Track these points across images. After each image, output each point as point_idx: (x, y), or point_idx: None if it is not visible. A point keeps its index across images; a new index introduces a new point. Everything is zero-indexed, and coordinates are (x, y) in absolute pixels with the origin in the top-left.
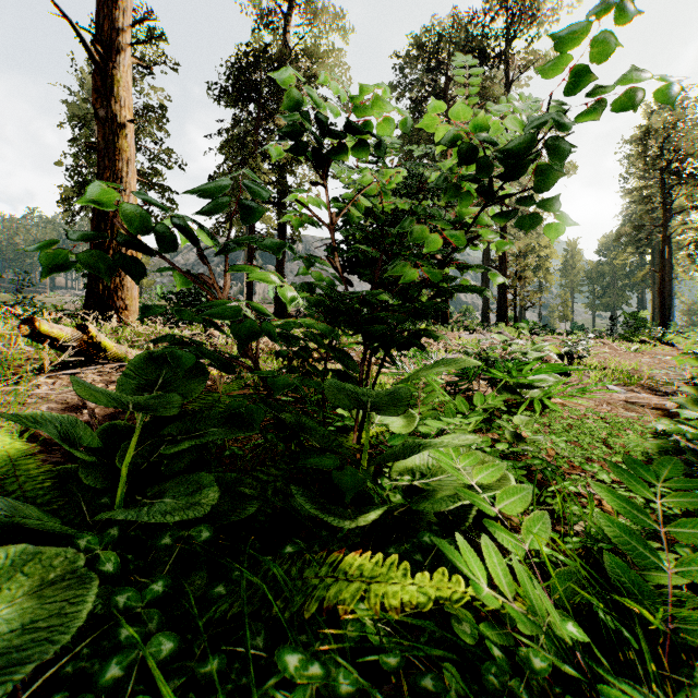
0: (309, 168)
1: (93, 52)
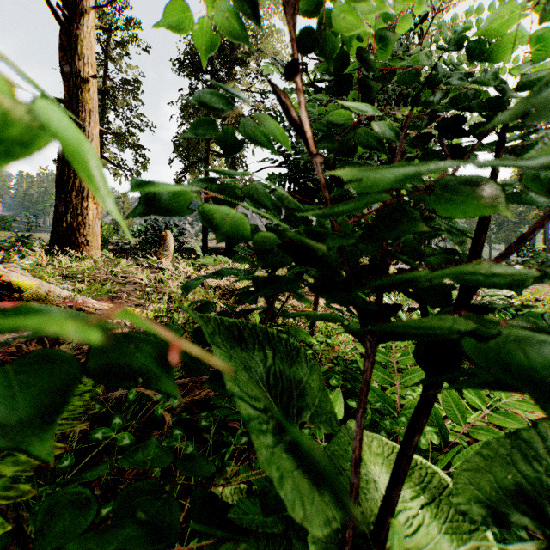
0: None
1: (58, 14)
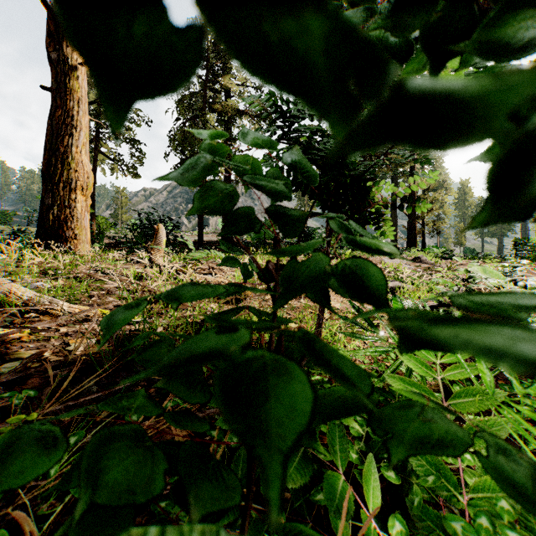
0: (249, 123)
1: None
